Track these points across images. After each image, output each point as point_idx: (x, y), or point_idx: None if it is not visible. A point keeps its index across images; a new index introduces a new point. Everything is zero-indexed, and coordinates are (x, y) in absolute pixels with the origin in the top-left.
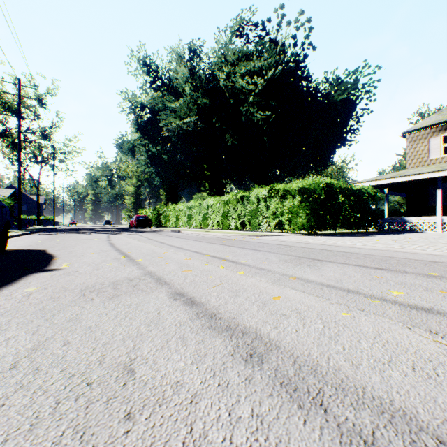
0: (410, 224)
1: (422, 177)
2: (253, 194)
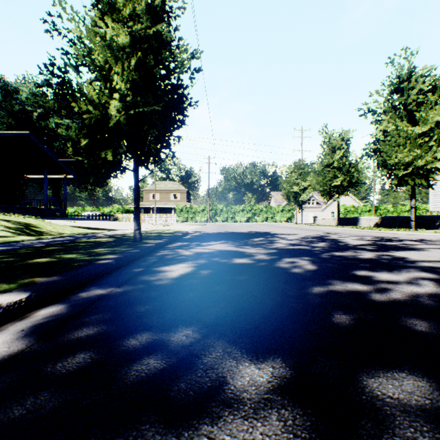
0: (145, 220)
1: (148, 206)
2: (102, 210)
